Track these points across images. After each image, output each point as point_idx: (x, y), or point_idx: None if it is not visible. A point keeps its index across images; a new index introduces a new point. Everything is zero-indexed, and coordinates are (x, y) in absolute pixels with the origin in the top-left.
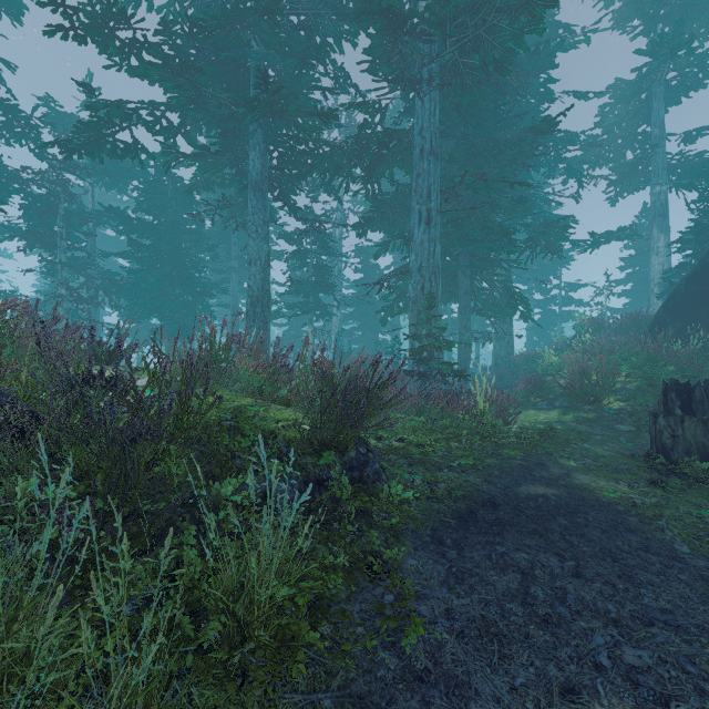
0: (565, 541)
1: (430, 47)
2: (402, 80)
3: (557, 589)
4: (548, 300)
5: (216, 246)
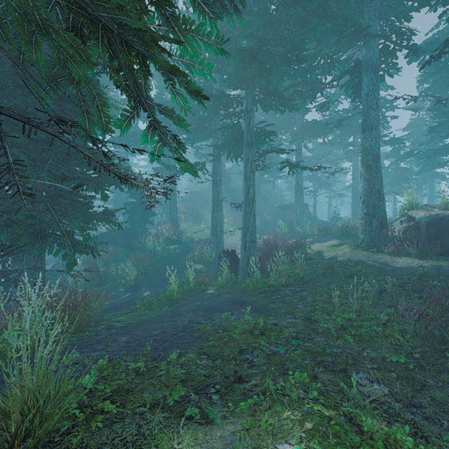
0: None
1: None
2: None
3: None
4: None
5: None
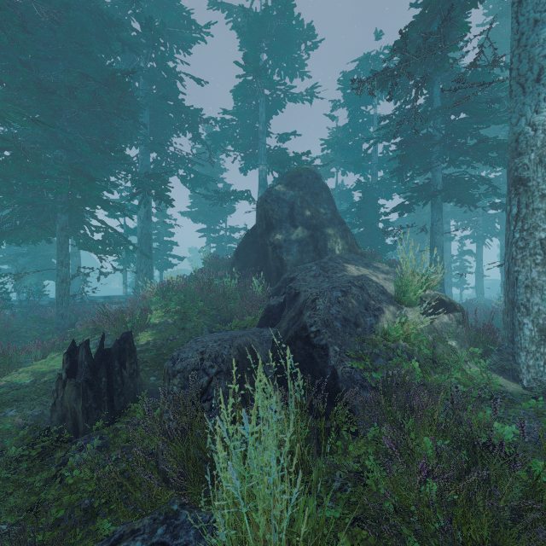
0: None
1: None
2: None
3: None
4: (220, 238)
5: None
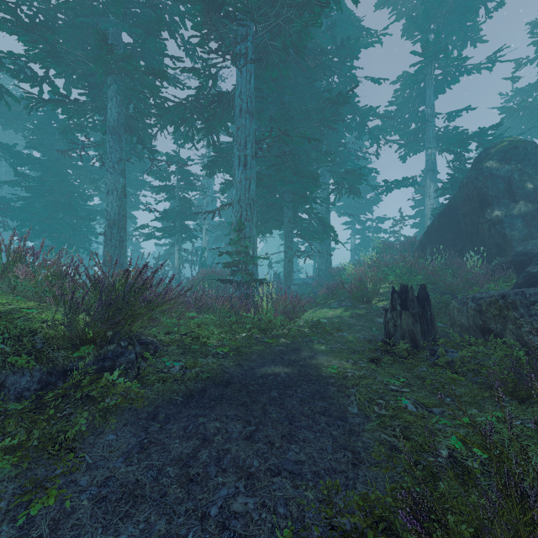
0: (263, 410)
1: (246, 30)
2: (224, 53)
3: (223, 451)
4: (365, 229)
5: (98, 180)
